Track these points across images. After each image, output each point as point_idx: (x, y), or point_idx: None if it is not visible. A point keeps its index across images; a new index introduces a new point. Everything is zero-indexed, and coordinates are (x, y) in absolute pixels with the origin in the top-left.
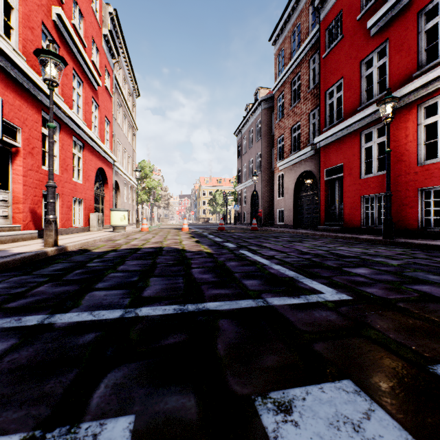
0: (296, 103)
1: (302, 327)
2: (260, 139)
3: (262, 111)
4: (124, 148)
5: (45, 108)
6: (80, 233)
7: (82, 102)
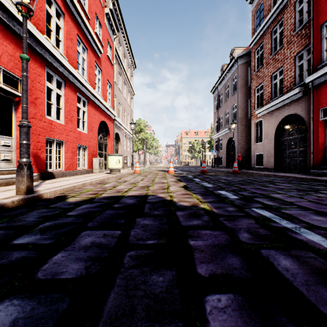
0: (278, 50)
1: None
2: (236, 92)
3: (239, 67)
4: (124, 107)
5: (48, 64)
6: (82, 175)
7: (86, 65)
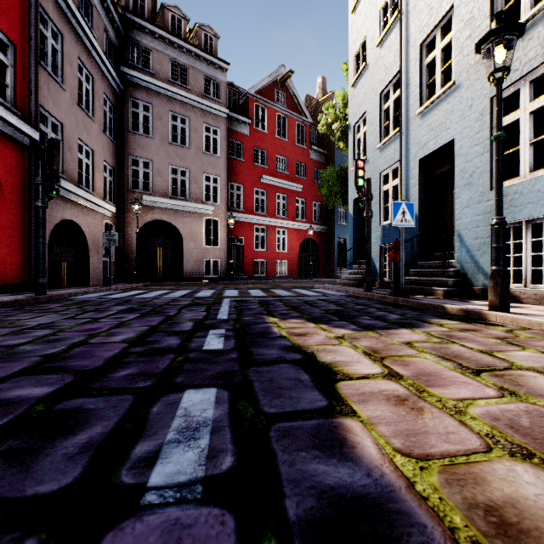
0: None
1: (251, 297)
2: None
3: None
4: None
5: None
6: None
7: None
